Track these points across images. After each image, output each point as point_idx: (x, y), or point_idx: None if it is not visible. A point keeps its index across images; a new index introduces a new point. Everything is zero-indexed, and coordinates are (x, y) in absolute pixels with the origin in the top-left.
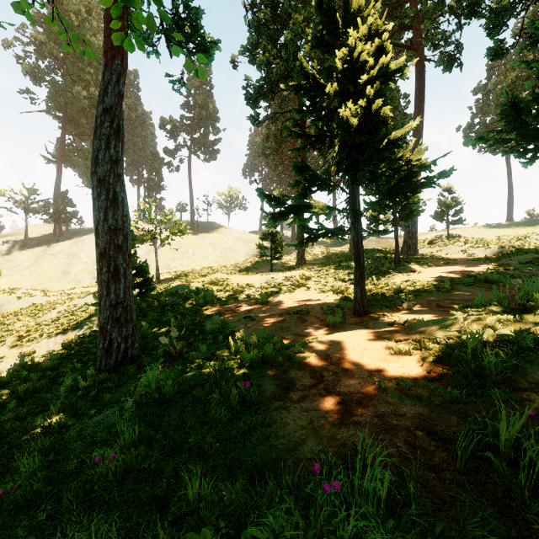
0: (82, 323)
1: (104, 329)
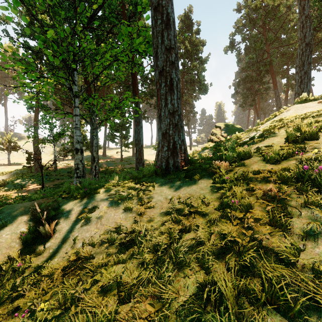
0: (12, 173)
1: (37, 169)
